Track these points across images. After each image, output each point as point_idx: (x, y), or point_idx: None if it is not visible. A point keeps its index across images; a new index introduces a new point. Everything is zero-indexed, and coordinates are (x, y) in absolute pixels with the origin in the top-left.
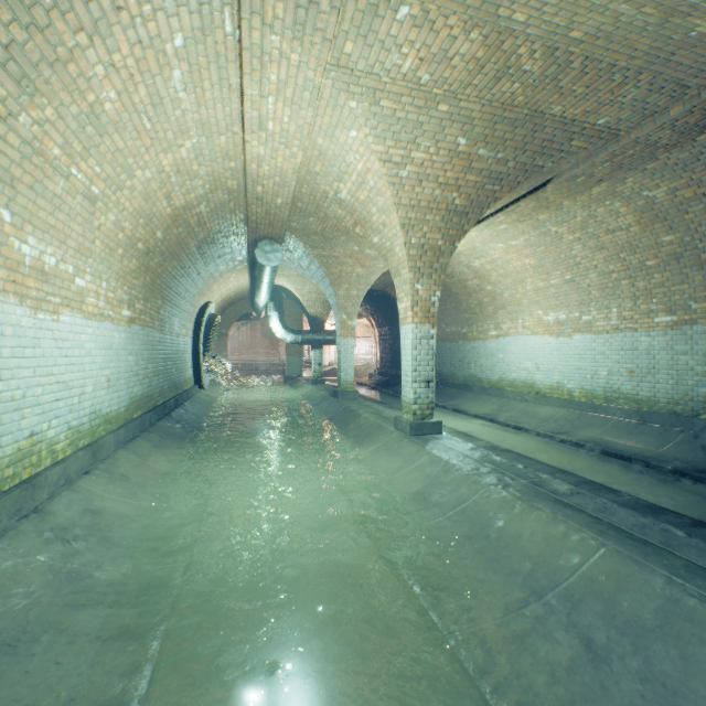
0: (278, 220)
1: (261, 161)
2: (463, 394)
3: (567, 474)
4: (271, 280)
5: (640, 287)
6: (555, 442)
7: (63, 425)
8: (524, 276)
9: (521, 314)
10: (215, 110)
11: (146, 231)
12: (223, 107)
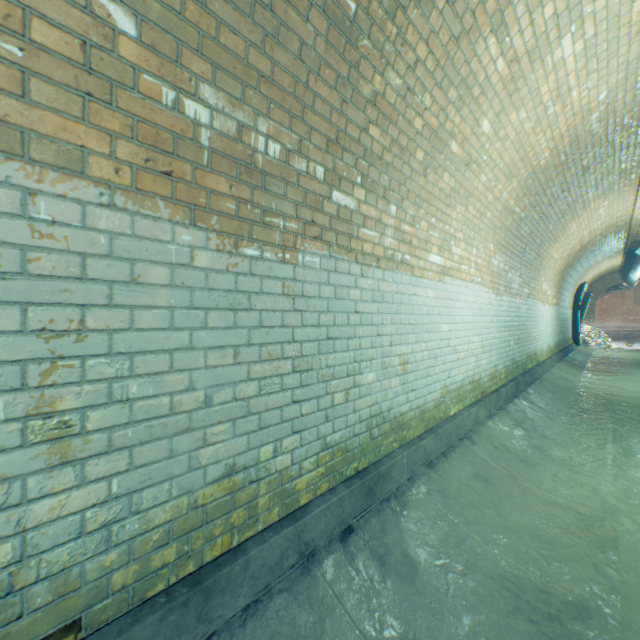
0: None
1: None
2: None
3: None
4: None
5: None
6: None
7: (544, 346)
8: None
9: None
10: (616, 209)
11: (565, 261)
12: (621, 206)
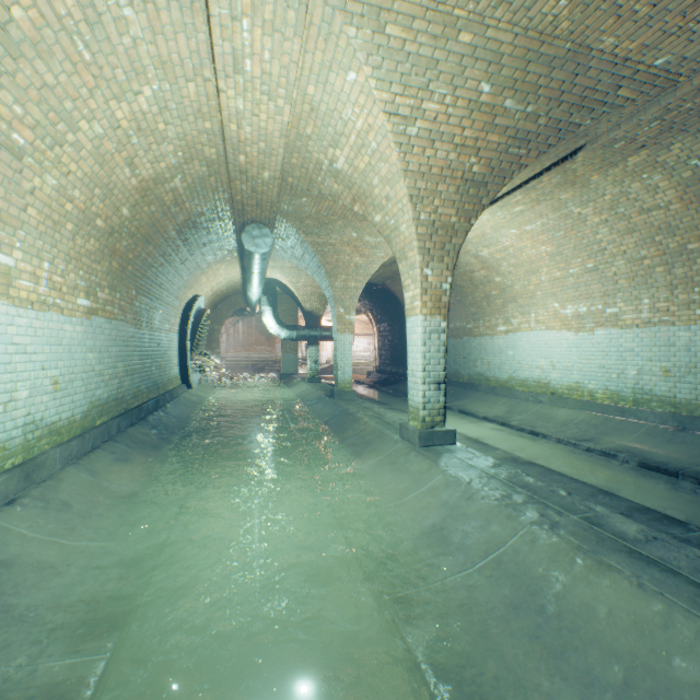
0: (266, 199)
1: (241, 119)
2: (469, 394)
3: (612, 497)
4: (262, 270)
5: (679, 274)
6: (580, 451)
7: None
8: (539, 265)
9: (534, 308)
10: (177, 42)
11: (105, 205)
12: (186, 38)
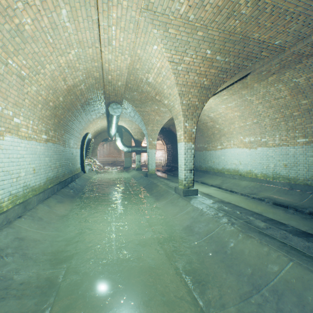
0: (119, 93)
1: (110, 62)
2: (205, 175)
3: (259, 215)
4: (117, 122)
5: (290, 125)
6: (250, 198)
7: (6, 193)
8: (234, 120)
9: (232, 138)
10: (86, 34)
11: (53, 96)
12: (89, 32)
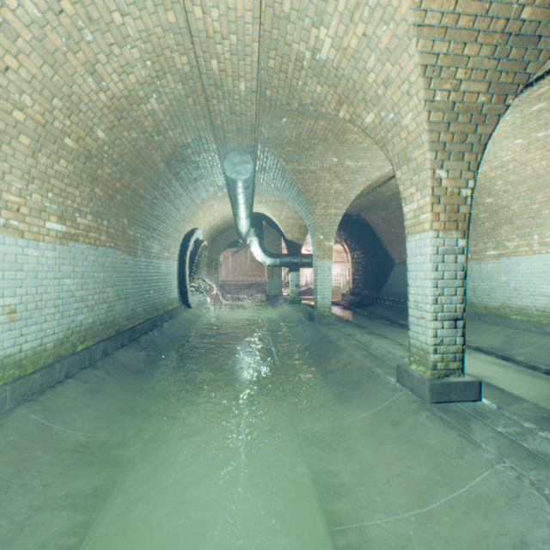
0: (246, 122)
1: None
2: None
3: None
4: (246, 201)
5: None
6: None
7: None
8: (549, 179)
9: (538, 228)
10: None
11: (73, 122)
12: None
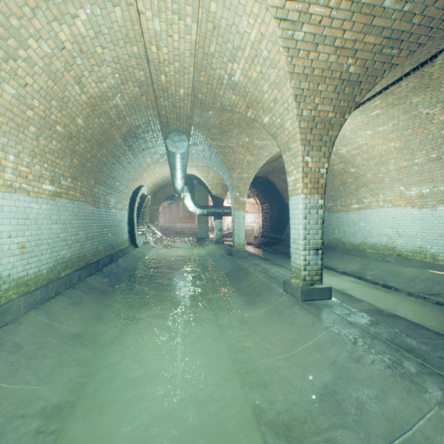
0: (183, 113)
1: (159, 41)
2: (329, 253)
3: None
4: (182, 167)
5: None
6: (431, 304)
7: None
8: (387, 158)
9: (382, 190)
10: None
11: (62, 114)
12: None
